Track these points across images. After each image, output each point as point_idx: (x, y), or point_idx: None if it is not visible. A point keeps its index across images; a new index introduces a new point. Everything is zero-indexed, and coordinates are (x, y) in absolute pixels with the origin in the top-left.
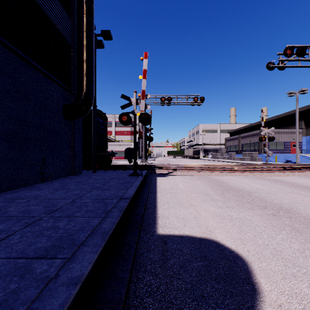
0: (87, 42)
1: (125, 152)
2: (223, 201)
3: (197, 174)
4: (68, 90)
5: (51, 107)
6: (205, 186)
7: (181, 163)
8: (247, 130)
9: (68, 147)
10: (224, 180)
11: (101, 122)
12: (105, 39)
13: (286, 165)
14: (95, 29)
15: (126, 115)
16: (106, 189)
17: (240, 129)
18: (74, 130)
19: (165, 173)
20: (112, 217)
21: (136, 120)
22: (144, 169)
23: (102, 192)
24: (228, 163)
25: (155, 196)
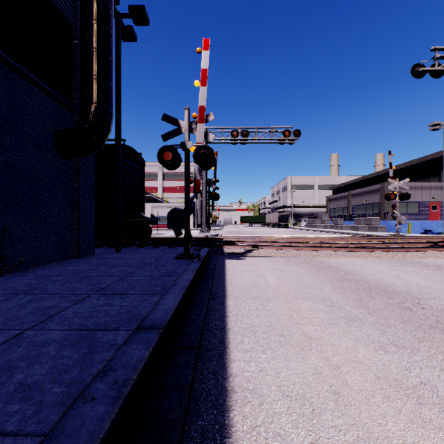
0: (98, 16)
1: (168, 216)
2: (376, 325)
3: (295, 254)
4: (64, 105)
5: (27, 131)
6: (318, 281)
7: (262, 234)
8: (359, 185)
9: (66, 207)
10: (345, 266)
11: (133, 168)
12: (138, 23)
13: (433, 238)
14: (118, 3)
15: (170, 150)
16: (120, 294)
17: (348, 184)
18: (79, 177)
19: (240, 252)
20: (70, 439)
21: (189, 159)
22: (204, 245)
23: (106, 301)
24: (335, 235)
25: (222, 308)
